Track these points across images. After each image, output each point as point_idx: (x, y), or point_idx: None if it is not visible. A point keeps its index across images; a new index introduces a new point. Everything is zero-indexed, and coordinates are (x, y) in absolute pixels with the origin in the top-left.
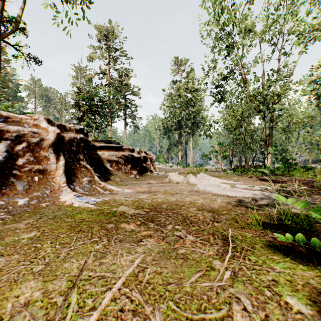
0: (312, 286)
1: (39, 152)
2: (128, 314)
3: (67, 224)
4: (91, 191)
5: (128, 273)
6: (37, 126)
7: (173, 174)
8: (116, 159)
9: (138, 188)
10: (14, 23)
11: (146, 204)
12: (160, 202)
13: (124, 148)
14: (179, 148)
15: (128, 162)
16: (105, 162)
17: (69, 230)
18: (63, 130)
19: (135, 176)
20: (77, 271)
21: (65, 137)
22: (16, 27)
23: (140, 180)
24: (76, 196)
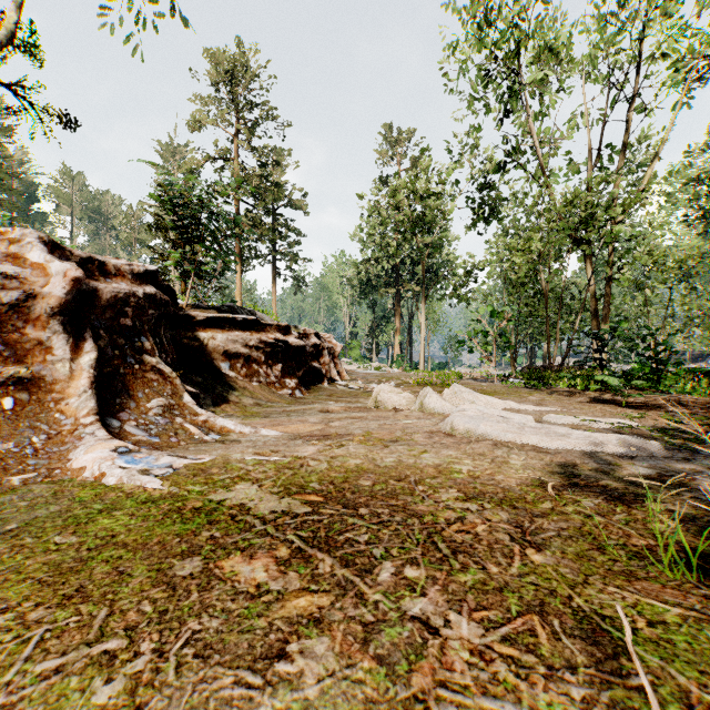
0: None
1: (23, 331)
2: None
3: (48, 562)
4: (167, 436)
5: None
6: (18, 260)
7: (384, 388)
8: (245, 351)
9: (295, 424)
10: (8, 31)
11: (314, 478)
12: (353, 469)
13: (264, 324)
14: (396, 327)
15: (276, 359)
16: (218, 359)
17: (41, 590)
18: (98, 273)
19: (291, 393)
20: None
21: (103, 292)
22: (12, 40)
23: (304, 402)
24: (118, 453)
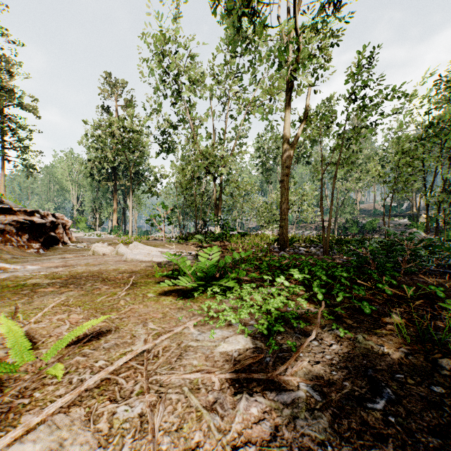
0: (164, 290)
1: None
2: (61, 312)
3: None
4: None
5: (57, 302)
6: None
7: (99, 245)
8: (2, 227)
9: (47, 263)
10: None
11: (63, 275)
12: (80, 272)
13: (16, 210)
14: (114, 207)
15: (24, 231)
16: None
17: None
18: None
19: (37, 251)
20: (13, 310)
21: None
22: None
23: (48, 255)
24: None
